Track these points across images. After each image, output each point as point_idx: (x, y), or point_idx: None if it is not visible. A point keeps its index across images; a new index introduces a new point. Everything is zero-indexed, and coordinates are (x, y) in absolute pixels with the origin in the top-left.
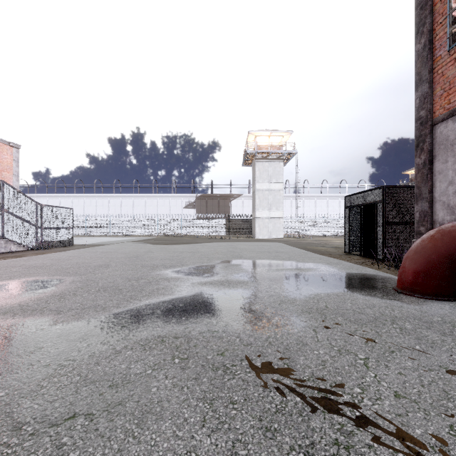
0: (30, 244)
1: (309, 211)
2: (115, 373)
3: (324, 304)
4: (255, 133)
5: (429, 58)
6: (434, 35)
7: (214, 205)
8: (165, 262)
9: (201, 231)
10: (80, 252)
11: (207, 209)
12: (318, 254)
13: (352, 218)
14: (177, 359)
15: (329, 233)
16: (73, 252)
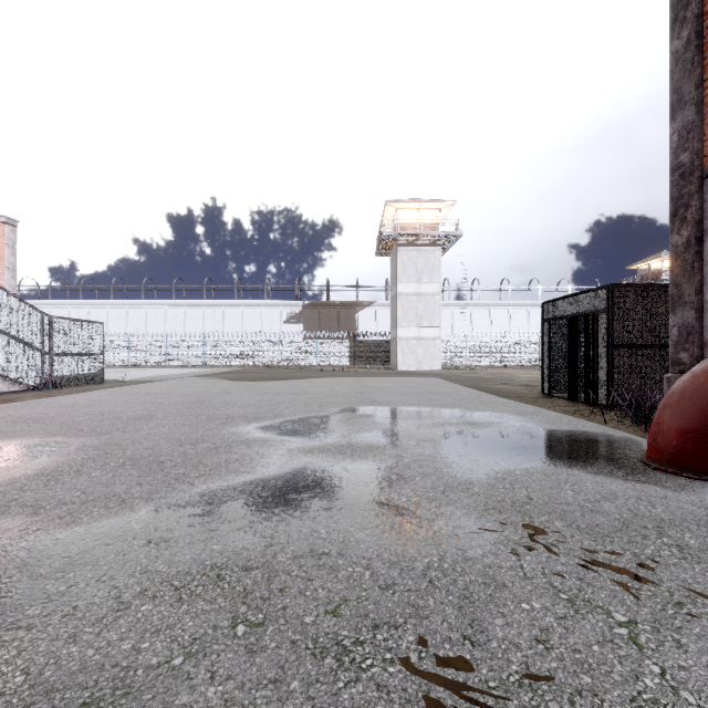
0: (31, 381)
1: (481, 327)
2: (105, 666)
3: (524, 492)
4: (396, 204)
5: (696, 62)
6: (705, 22)
7: (332, 318)
8: (248, 411)
9: (310, 359)
10: (111, 394)
11: (321, 325)
12: (499, 396)
13: (554, 338)
14: (241, 625)
15: (512, 362)
16: (99, 394)
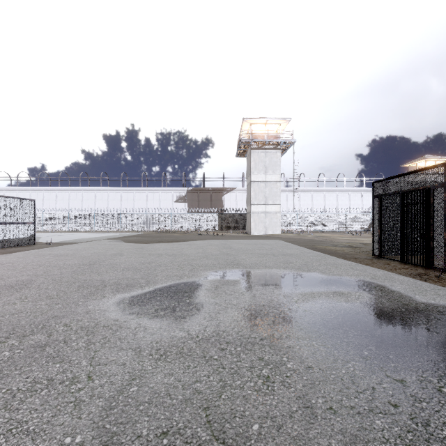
0: None
1: (305, 205)
2: None
3: None
4: (250, 120)
5: None
6: None
7: (206, 199)
8: (124, 276)
9: (192, 226)
10: (25, 255)
11: (199, 204)
12: (339, 257)
13: (382, 210)
14: None
15: (328, 228)
16: (15, 255)
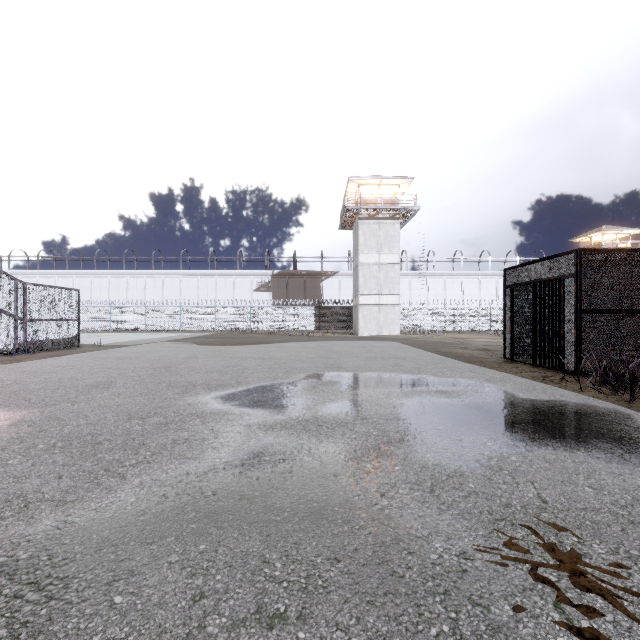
0: (4, 346)
1: (436, 295)
2: None
3: (533, 490)
4: (358, 180)
5: None
6: None
7: (299, 287)
8: (211, 377)
9: (279, 324)
10: (80, 358)
11: (288, 293)
12: (462, 361)
13: (515, 304)
14: None
15: (466, 327)
16: (69, 358)
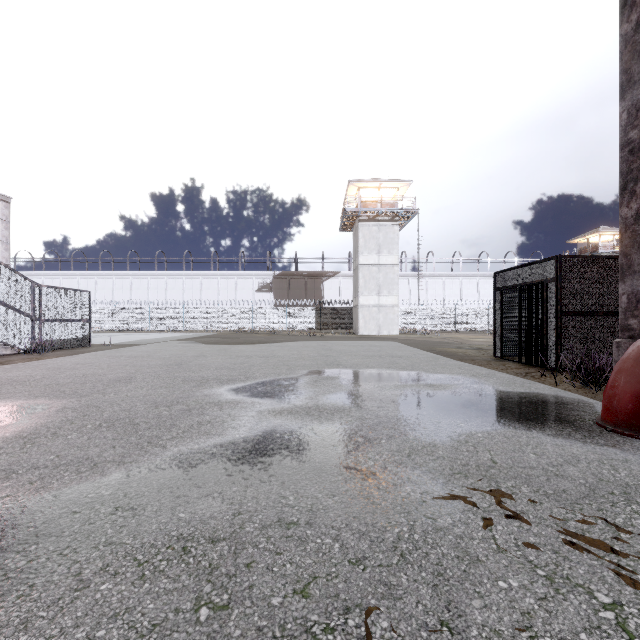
0: (22, 345)
1: (435, 296)
2: None
3: (488, 456)
4: (358, 184)
5: None
6: None
7: (300, 287)
8: (221, 373)
9: (280, 324)
10: (95, 357)
11: (289, 294)
12: (454, 359)
13: (505, 305)
14: (204, 608)
15: (464, 327)
16: (85, 357)
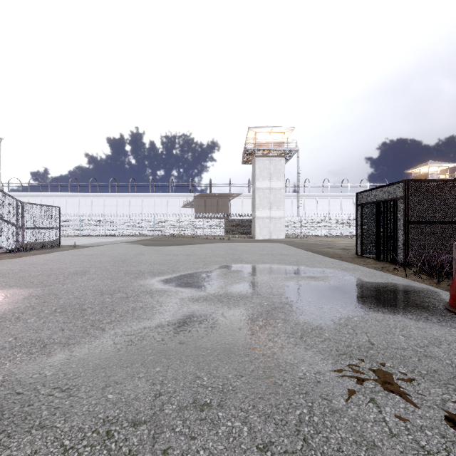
0: (9, 246)
1: (310, 210)
2: None
3: (366, 337)
4: (255, 129)
5: None
6: None
7: (213, 204)
8: (154, 268)
9: (199, 231)
10: (62, 255)
11: (206, 209)
12: (327, 256)
13: (364, 217)
14: None
15: (331, 233)
16: (54, 255)
